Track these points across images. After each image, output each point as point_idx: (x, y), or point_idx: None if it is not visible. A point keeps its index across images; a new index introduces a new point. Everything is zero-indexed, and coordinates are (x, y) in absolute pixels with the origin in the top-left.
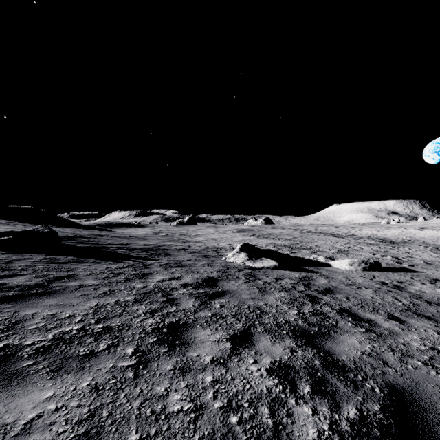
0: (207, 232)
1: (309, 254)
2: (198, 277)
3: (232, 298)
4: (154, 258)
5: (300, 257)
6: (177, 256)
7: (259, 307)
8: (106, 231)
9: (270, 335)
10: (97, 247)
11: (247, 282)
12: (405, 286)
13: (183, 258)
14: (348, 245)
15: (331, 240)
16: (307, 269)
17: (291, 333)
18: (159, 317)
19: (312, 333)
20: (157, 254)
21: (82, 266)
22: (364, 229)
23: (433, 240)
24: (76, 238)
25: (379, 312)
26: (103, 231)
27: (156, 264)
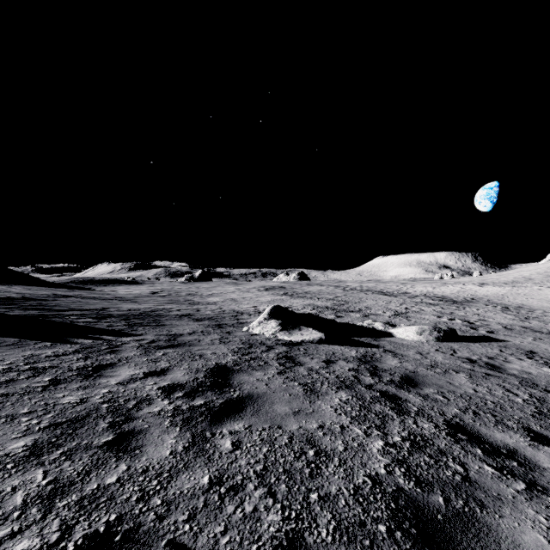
0: (226, 290)
1: (359, 318)
2: (199, 367)
3: (258, 417)
4: (134, 331)
5: (349, 323)
6: (175, 326)
7: (311, 438)
8: (81, 290)
9: None
10: (44, 316)
11: (283, 373)
12: (501, 364)
13: (184, 331)
14: (404, 306)
15: (382, 300)
16: (364, 342)
17: (399, 531)
18: (59, 521)
19: (440, 518)
20: (142, 325)
21: None
22: (417, 285)
23: (498, 298)
24: (20, 300)
25: (508, 425)
26: (76, 290)
27: (132, 343)
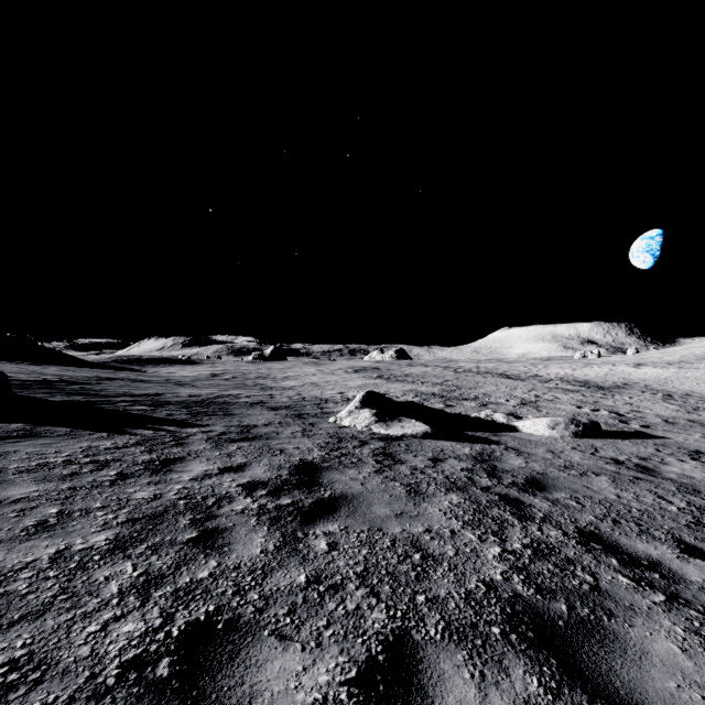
0: (304, 371)
1: (475, 408)
2: (281, 463)
3: (354, 518)
4: (200, 421)
5: (462, 414)
6: (247, 416)
7: (416, 542)
8: (127, 371)
9: (464, 648)
10: (92, 402)
11: (381, 472)
12: (656, 466)
13: (258, 421)
14: (534, 393)
15: (505, 385)
16: (481, 438)
17: (514, 634)
18: (159, 608)
19: (560, 624)
20: (207, 414)
21: (30, 446)
22: (552, 366)
23: (659, 383)
24: (59, 384)
25: (655, 535)
26: (121, 371)
27: (200, 435)
